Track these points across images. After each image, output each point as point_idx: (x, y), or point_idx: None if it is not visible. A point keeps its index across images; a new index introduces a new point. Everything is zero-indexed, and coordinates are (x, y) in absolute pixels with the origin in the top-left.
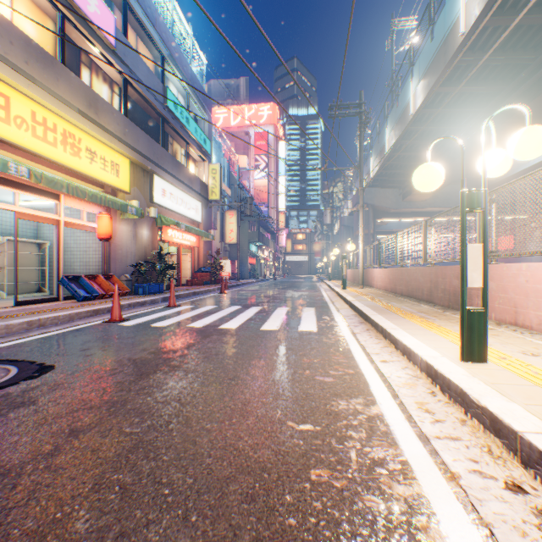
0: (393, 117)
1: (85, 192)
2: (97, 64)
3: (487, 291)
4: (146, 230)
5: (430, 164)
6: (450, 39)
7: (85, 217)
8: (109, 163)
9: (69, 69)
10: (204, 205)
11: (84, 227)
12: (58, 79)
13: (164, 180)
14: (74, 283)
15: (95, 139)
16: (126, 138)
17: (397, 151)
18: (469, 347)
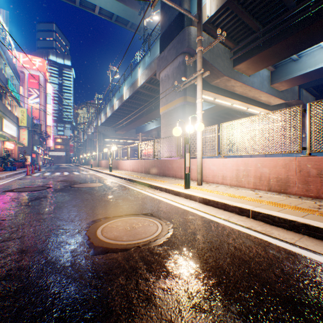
0: (110, 105)
1: None
2: None
3: (120, 165)
4: (0, 143)
5: (106, 149)
6: (123, 98)
7: None
8: None
9: None
10: (18, 128)
11: None
12: None
13: (6, 120)
14: None
15: None
16: None
17: (112, 117)
18: (110, 170)
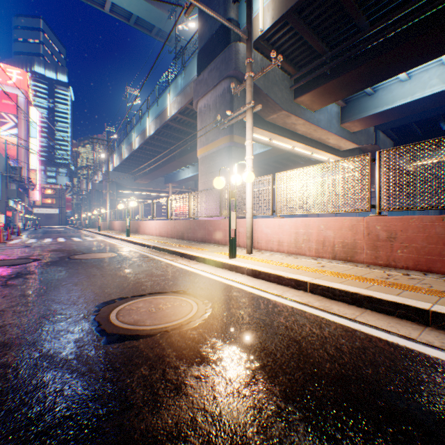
0: (127, 143)
1: None
2: None
3: (142, 227)
4: None
5: (121, 205)
6: (146, 133)
7: None
8: None
9: None
10: None
11: None
12: None
13: None
14: None
15: None
16: None
17: (130, 159)
18: (128, 235)
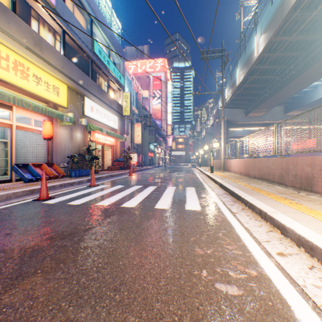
0: (242, 61)
1: (29, 104)
2: (43, 18)
3: None
4: (79, 133)
5: None
6: (286, 1)
7: (33, 123)
8: (51, 86)
9: (21, 19)
10: (120, 118)
11: (32, 130)
12: (10, 22)
13: (92, 101)
14: (23, 169)
15: (40, 68)
16: (64, 70)
17: (244, 83)
18: None
